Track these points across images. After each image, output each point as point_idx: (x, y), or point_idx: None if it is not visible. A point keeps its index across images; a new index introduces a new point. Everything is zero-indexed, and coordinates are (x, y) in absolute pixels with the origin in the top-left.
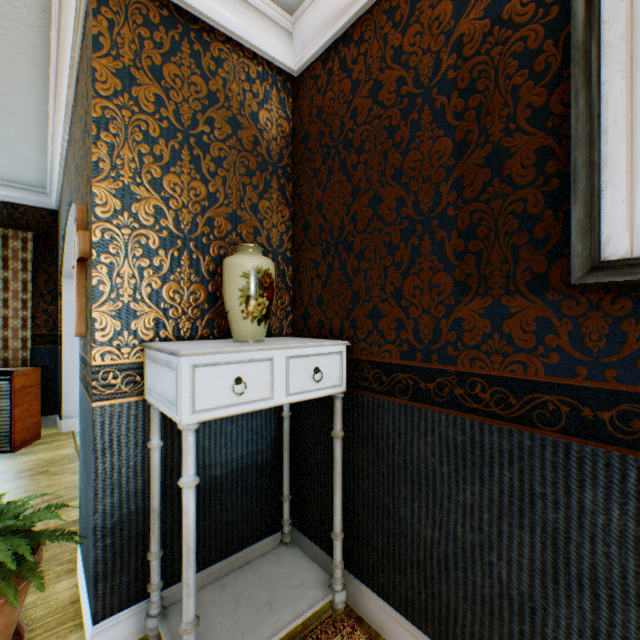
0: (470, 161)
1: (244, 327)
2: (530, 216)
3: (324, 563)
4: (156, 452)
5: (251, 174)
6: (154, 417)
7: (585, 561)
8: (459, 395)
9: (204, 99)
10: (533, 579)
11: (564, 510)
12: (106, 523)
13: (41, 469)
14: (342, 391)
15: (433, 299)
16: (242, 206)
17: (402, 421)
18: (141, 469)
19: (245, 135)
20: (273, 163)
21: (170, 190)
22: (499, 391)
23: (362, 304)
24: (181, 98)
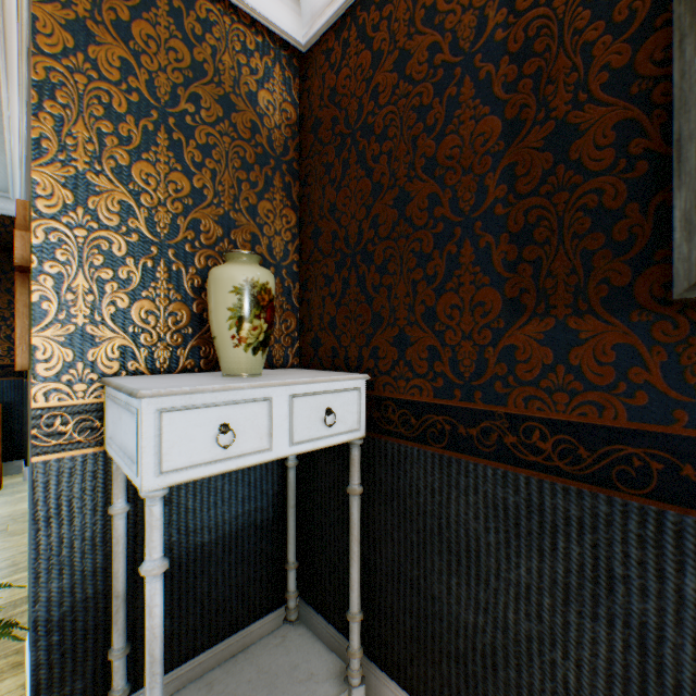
0: (525, 144)
1: (235, 357)
2: (608, 212)
3: (338, 646)
4: (120, 519)
5: (248, 168)
6: (117, 474)
7: (686, 670)
8: (511, 444)
9: (187, 70)
10: (612, 688)
11: (656, 600)
12: (51, 615)
13: None
14: (360, 437)
15: (476, 321)
16: (237, 207)
17: (436, 475)
18: (101, 541)
19: (240, 119)
20: (276, 156)
21: (141, 182)
22: (565, 440)
23: (385, 328)
24: (156, 66)
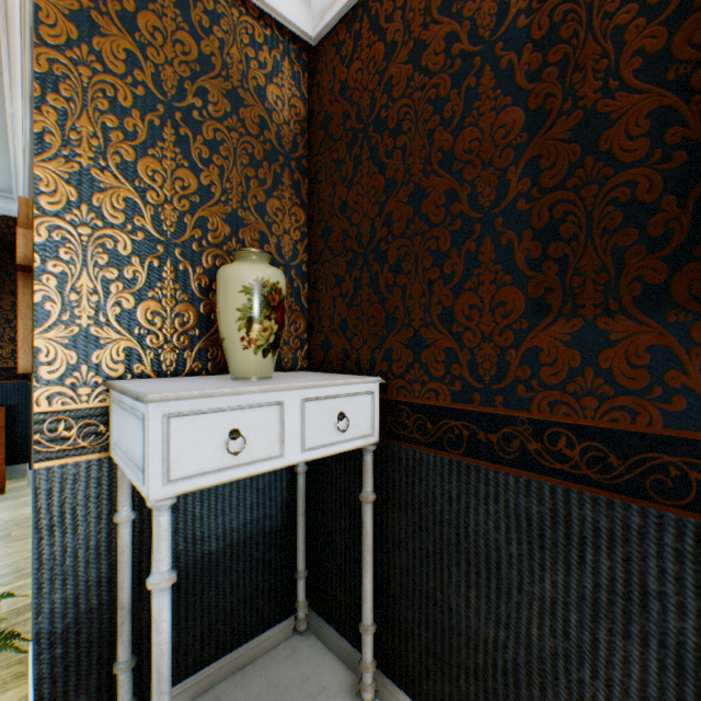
0: (550, 135)
1: (245, 359)
2: (641, 205)
3: (349, 658)
4: (125, 528)
5: (256, 165)
6: (123, 481)
7: None
8: (534, 451)
9: (194, 63)
10: None
11: (695, 618)
12: (55, 627)
13: None
14: (374, 442)
15: (497, 322)
16: (245, 205)
17: (453, 482)
18: (106, 550)
19: (249, 114)
20: (285, 153)
21: (147, 179)
22: (594, 447)
23: (399, 330)
24: (162, 59)
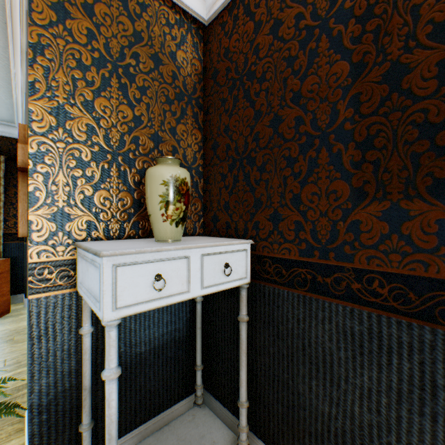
0: (367, 79)
1: (164, 228)
2: (432, 125)
3: (230, 422)
4: (87, 337)
5: (170, 102)
6: (85, 307)
7: None
8: (356, 289)
9: (130, 37)
10: None
11: None
12: (42, 401)
13: (7, 338)
14: (247, 282)
15: (330, 204)
16: (163, 128)
17: (300, 309)
18: (74, 351)
19: (165, 70)
20: (188, 95)
21: (100, 111)
22: (398, 287)
23: (264, 209)
24: (110, 34)
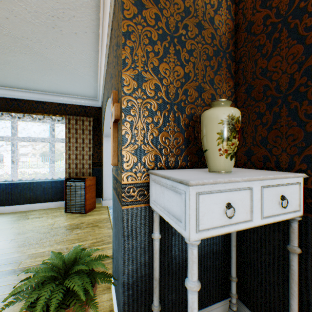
0: None
1: (219, 161)
2: None
3: None
4: (156, 241)
5: (209, 59)
6: (155, 219)
7: None
8: None
9: (181, 13)
10: None
11: None
12: (128, 281)
13: (95, 224)
14: (299, 215)
15: None
16: (204, 80)
17: None
18: (147, 249)
19: (205, 33)
20: (222, 50)
21: (162, 73)
22: None
23: None
24: (168, 14)
